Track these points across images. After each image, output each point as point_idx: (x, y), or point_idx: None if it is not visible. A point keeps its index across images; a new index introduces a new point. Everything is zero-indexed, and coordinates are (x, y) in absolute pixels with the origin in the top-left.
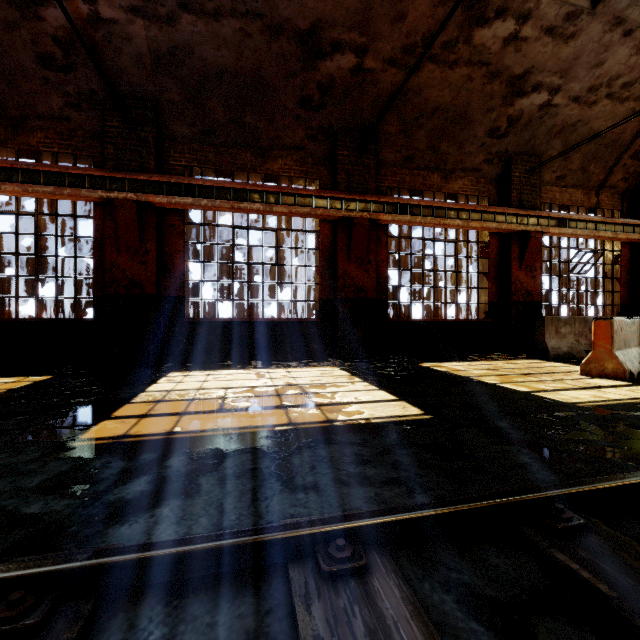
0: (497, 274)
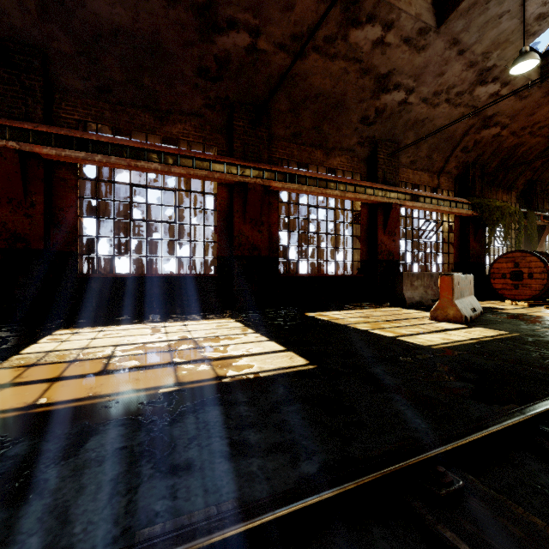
0: (367, 237)
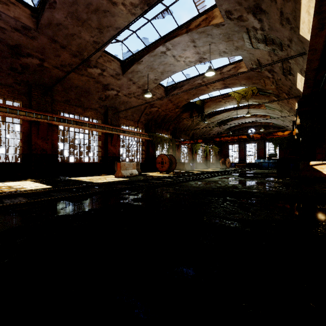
0: (104, 147)
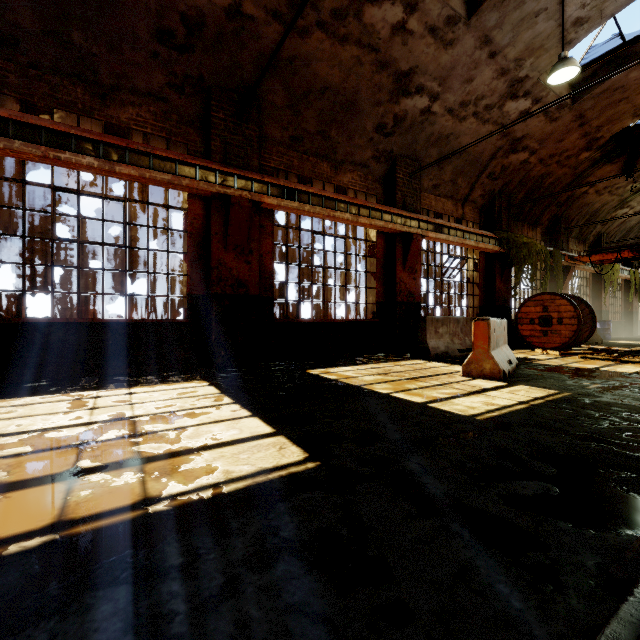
0: (383, 274)
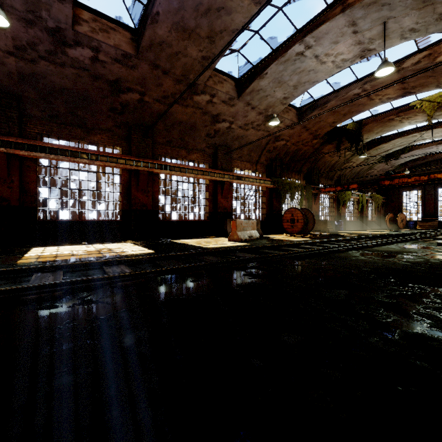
0: (213, 199)
